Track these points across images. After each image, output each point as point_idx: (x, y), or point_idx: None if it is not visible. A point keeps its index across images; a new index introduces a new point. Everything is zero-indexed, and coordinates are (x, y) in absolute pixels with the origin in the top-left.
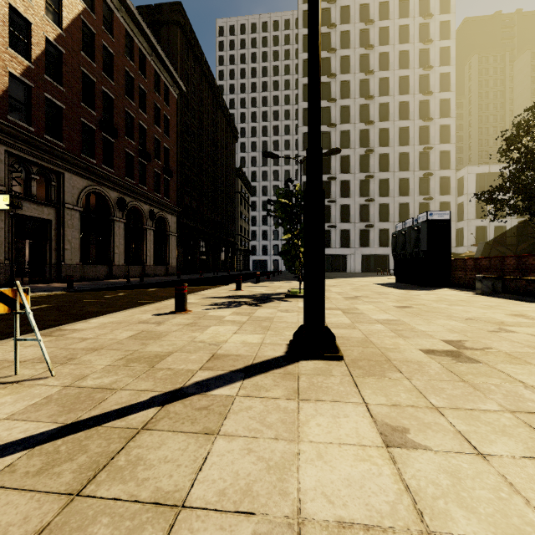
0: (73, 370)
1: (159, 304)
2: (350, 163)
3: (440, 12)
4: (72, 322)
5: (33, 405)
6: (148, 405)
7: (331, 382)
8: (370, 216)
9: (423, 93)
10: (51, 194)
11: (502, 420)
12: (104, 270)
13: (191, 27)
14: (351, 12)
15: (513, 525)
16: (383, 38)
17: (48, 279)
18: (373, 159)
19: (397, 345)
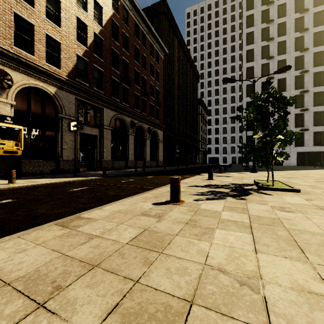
0: None
1: (156, 191)
2: (286, 83)
3: None
4: (93, 206)
5: None
6: None
7: None
8: (305, 122)
9: None
10: (97, 121)
11: None
12: (123, 163)
13: (171, 13)
14: None
15: None
16: None
17: (96, 169)
18: (307, 77)
19: None
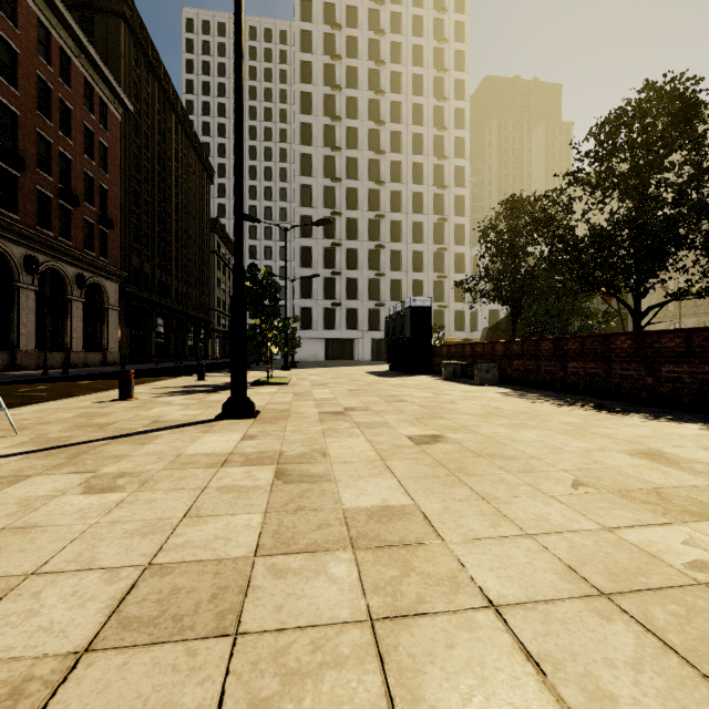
0: (33, 432)
1: (99, 395)
2: (358, 228)
3: (455, 69)
4: None
5: (16, 444)
6: (103, 440)
7: (235, 427)
8: (381, 294)
9: (437, 156)
10: None
11: (313, 431)
12: (2, 358)
13: (141, 22)
14: (359, 46)
15: (267, 449)
16: (395, 85)
17: None
18: (384, 226)
19: (306, 411)
